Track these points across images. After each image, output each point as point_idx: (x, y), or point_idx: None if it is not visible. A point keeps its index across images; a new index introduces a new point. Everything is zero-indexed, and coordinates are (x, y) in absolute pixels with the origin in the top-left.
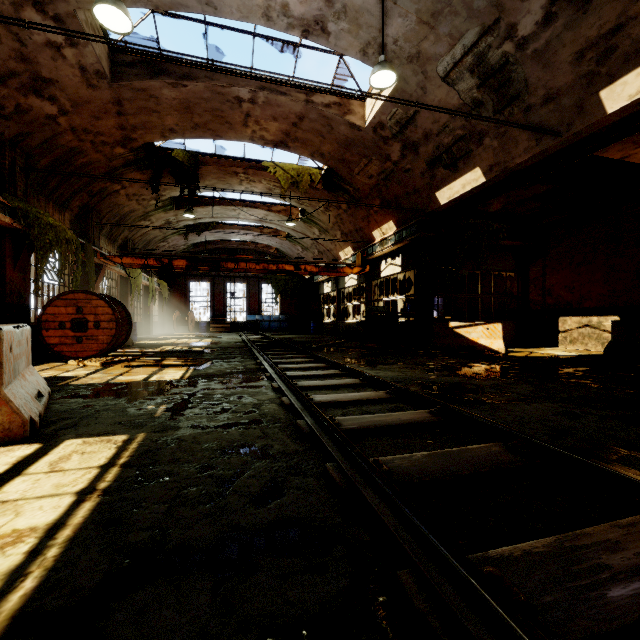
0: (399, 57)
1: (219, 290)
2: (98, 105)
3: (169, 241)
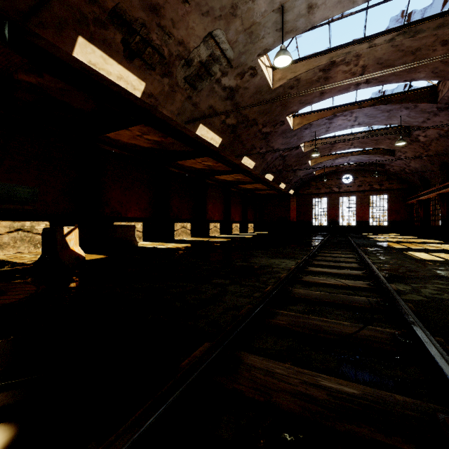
0: None
1: None
2: None
3: None
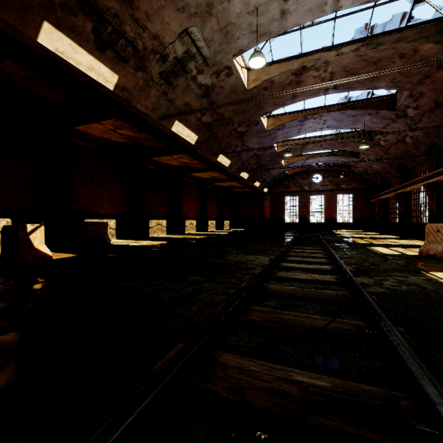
0: None
1: None
2: None
3: None
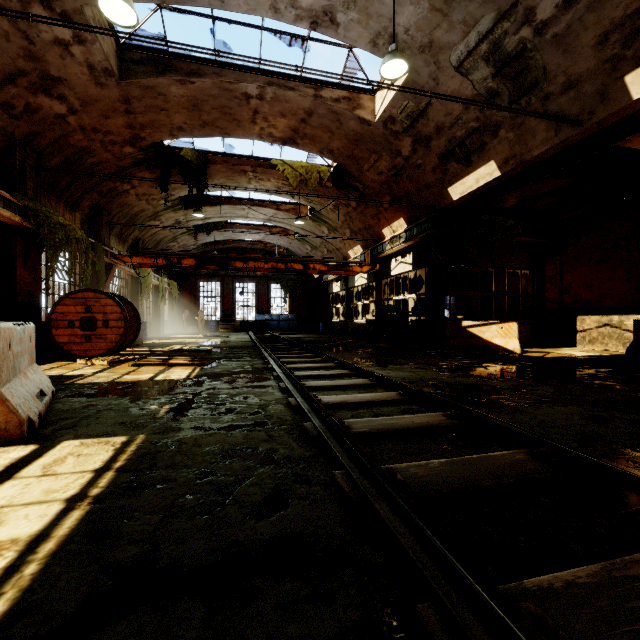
0: (410, 47)
1: (228, 290)
2: (107, 104)
3: (179, 241)
